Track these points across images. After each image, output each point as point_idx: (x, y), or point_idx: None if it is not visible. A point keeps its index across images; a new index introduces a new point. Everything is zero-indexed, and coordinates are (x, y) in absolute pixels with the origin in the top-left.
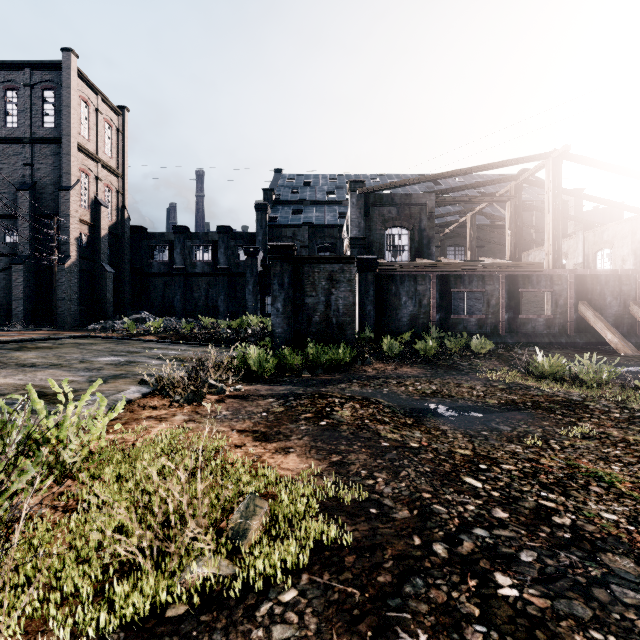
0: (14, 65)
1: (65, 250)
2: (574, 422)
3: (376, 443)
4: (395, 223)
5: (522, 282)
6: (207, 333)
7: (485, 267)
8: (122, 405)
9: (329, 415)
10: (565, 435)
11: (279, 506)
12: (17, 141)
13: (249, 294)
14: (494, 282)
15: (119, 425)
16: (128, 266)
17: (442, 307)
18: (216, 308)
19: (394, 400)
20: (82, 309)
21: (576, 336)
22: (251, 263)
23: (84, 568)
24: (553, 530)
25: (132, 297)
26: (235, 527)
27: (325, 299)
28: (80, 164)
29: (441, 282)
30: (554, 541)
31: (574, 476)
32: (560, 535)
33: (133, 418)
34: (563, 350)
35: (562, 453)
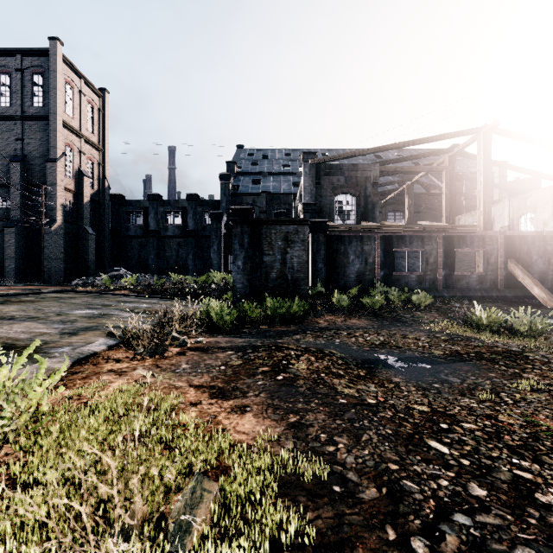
0: (7, 52)
1: (52, 215)
2: (519, 373)
3: (333, 400)
4: (343, 190)
5: (457, 242)
6: (176, 288)
7: (424, 229)
8: (65, 367)
9: (286, 369)
10: (514, 387)
11: (232, 482)
12: (10, 119)
13: (214, 253)
14: (432, 242)
15: (62, 388)
16: (108, 229)
17: (386, 265)
18: (185, 266)
19: (346, 351)
20: (67, 267)
21: (506, 291)
22: (216, 226)
23: None
24: (542, 514)
25: (112, 256)
26: (177, 519)
27: (281, 257)
28: (65, 139)
29: (385, 242)
30: (548, 531)
31: (538, 436)
32: (552, 521)
33: (94, 372)
34: (495, 303)
35: (517, 408)
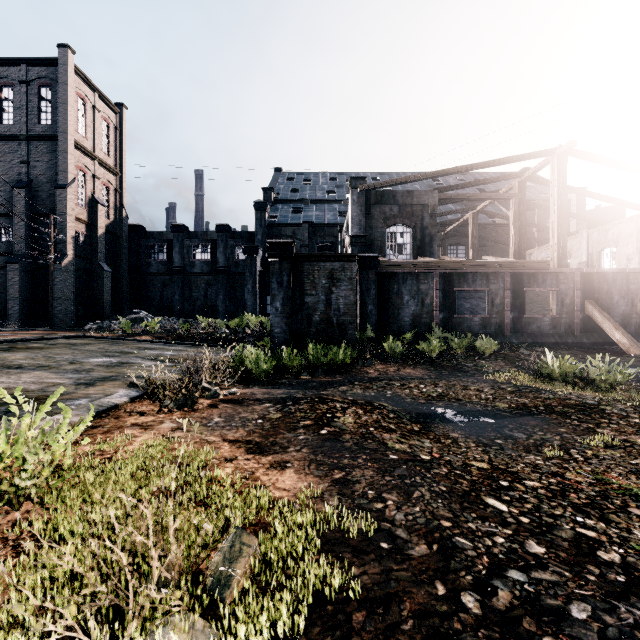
0: (10, 61)
1: (61, 249)
2: (593, 428)
3: (383, 455)
4: (397, 221)
5: (527, 281)
6: (205, 333)
7: (489, 265)
8: (90, 417)
9: (330, 422)
10: (586, 443)
11: (272, 539)
12: (13, 138)
13: (248, 293)
14: (498, 281)
15: (87, 440)
16: (126, 265)
17: (445, 306)
18: (215, 308)
19: (399, 404)
20: (79, 309)
21: (583, 336)
22: (250, 262)
23: (17, 636)
24: (602, 571)
25: (130, 297)
26: (216, 573)
27: (325, 298)
28: (77, 162)
29: (444, 281)
30: (607, 587)
31: (608, 494)
32: (612, 578)
33: (117, 426)
34: (570, 350)
35: (587, 465)
